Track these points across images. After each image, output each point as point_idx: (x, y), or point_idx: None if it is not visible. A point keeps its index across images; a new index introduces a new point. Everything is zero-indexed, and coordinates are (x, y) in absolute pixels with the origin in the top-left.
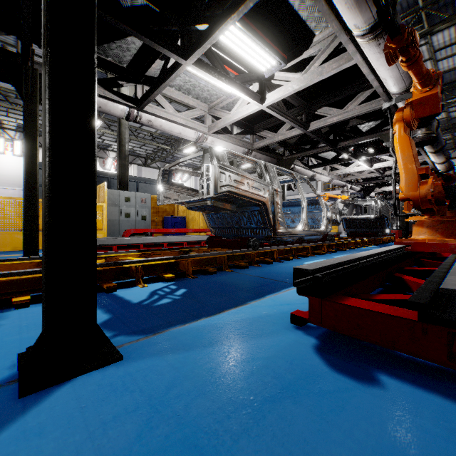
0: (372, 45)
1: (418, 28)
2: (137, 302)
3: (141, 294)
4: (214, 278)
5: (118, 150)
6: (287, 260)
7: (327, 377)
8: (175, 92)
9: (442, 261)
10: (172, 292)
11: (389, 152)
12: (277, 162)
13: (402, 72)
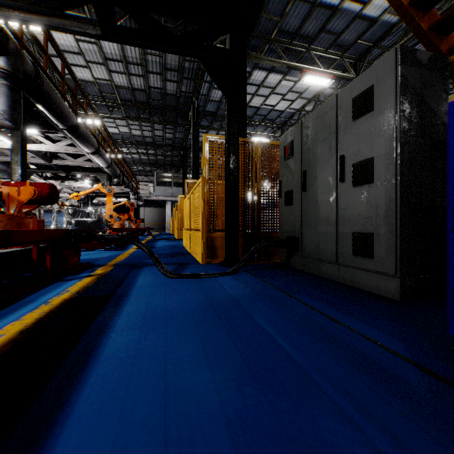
0: (91, 155)
1: (120, 110)
2: None
3: None
4: None
5: None
6: None
7: (82, 252)
8: None
9: None
10: None
11: None
12: None
13: (104, 163)
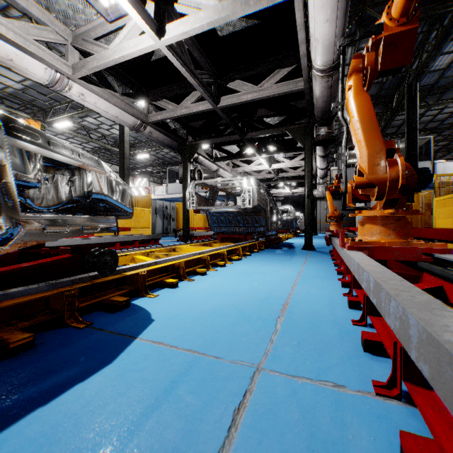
0: None
1: None
2: None
3: None
4: (4, 379)
5: None
6: (199, 275)
7: None
8: None
9: None
10: None
11: (289, 152)
12: (179, 147)
13: (338, 34)
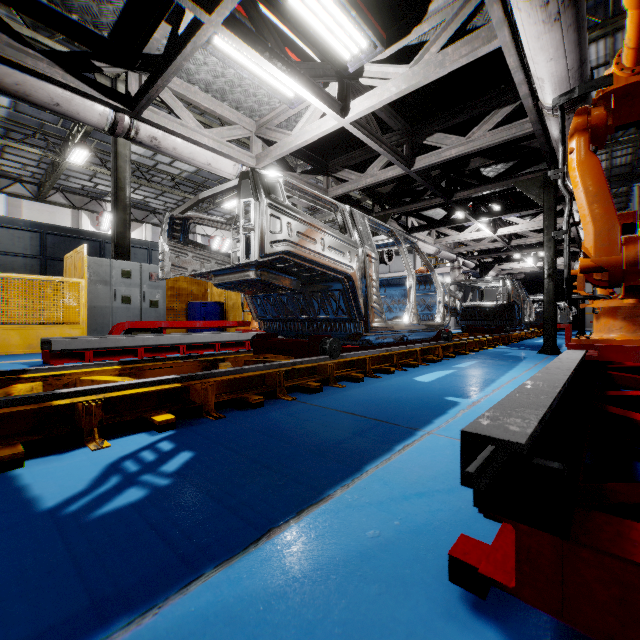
0: (535, 7)
1: None
2: (52, 506)
3: (80, 474)
4: (257, 417)
5: (113, 196)
6: (386, 373)
7: None
8: (200, 95)
9: (633, 373)
10: (157, 463)
11: (523, 211)
12: None
13: (571, 67)
